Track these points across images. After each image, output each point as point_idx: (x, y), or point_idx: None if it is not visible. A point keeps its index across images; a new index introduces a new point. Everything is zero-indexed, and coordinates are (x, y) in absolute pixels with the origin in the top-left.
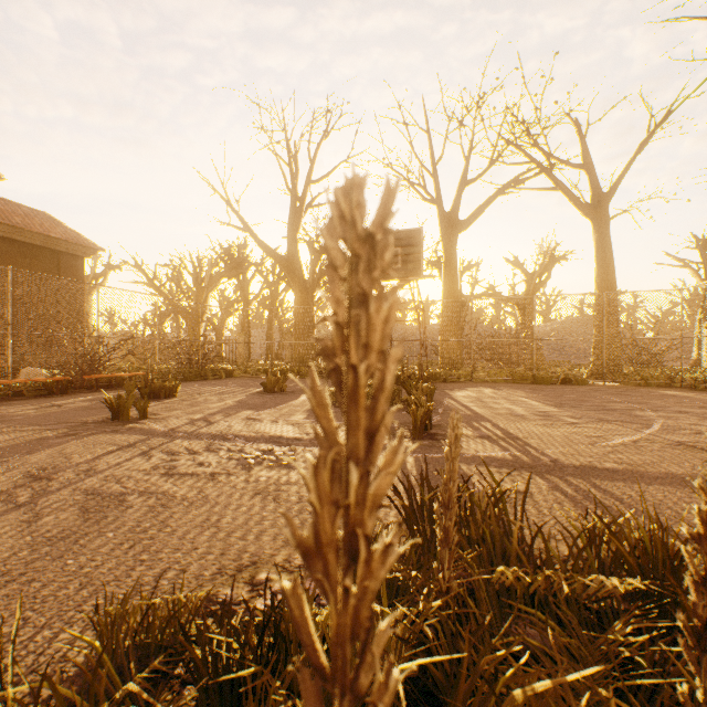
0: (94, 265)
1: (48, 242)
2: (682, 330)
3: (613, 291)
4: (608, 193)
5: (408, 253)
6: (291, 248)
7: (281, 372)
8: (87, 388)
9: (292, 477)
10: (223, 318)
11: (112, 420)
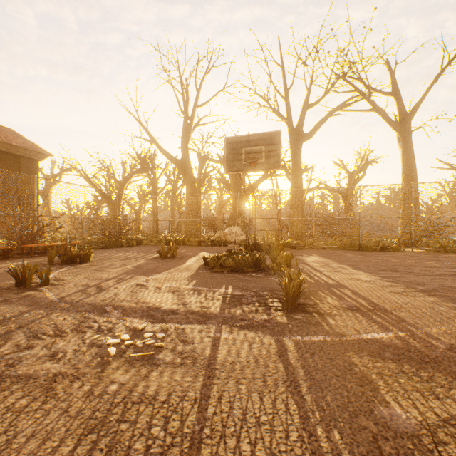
0: (52, 168)
1: (10, 149)
2: None
3: (415, 183)
4: (411, 113)
5: (270, 150)
6: (183, 153)
7: (176, 241)
8: (27, 254)
9: (150, 385)
10: (140, 204)
11: (16, 286)
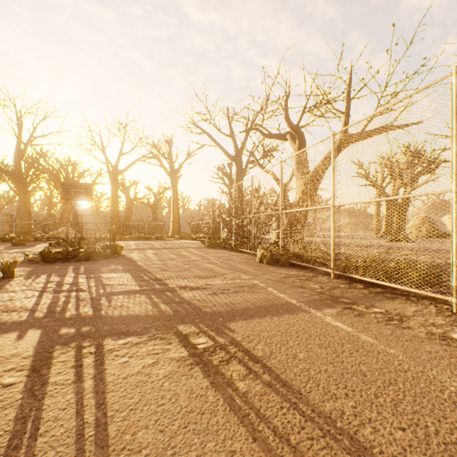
0: None
1: None
2: (191, 221)
3: (177, 206)
4: (176, 170)
5: (87, 192)
6: (17, 168)
7: (12, 239)
8: None
9: None
10: None
11: None
